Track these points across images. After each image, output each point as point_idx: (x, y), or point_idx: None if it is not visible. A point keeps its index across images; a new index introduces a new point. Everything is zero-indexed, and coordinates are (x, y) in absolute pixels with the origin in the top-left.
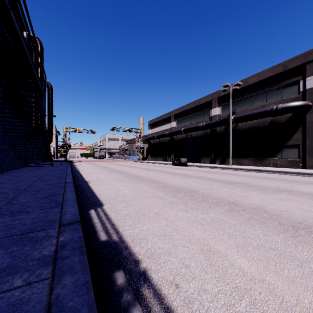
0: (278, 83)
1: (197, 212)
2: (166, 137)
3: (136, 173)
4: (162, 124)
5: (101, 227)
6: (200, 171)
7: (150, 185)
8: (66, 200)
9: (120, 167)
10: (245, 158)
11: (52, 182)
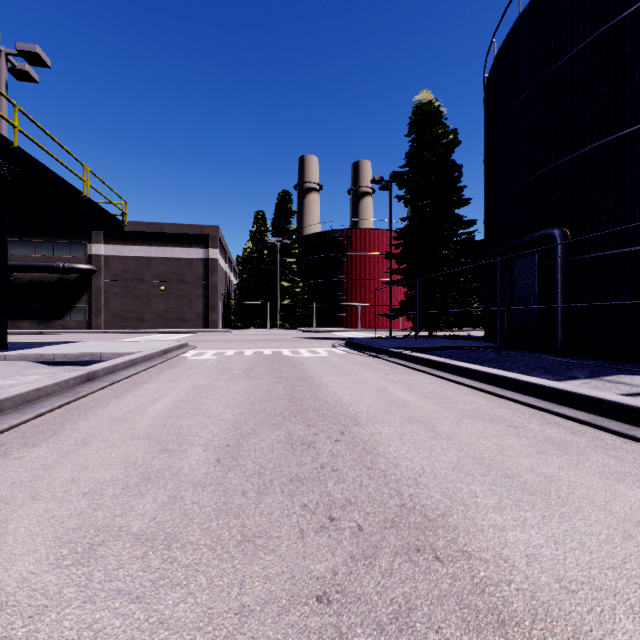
0: (68, 238)
1: None
2: None
3: None
4: None
5: None
6: None
7: None
8: None
9: None
10: (25, 320)
11: None
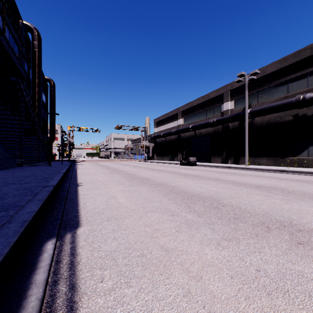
0: (304, 69)
1: (239, 248)
2: (172, 135)
3: (139, 174)
4: (168, 122)
5: (35, 307)
6: (213, 171)
7: (155, 189)
8: (10, 222)
9: (123, 167)
10: (262, 157)
11: (29, 185)
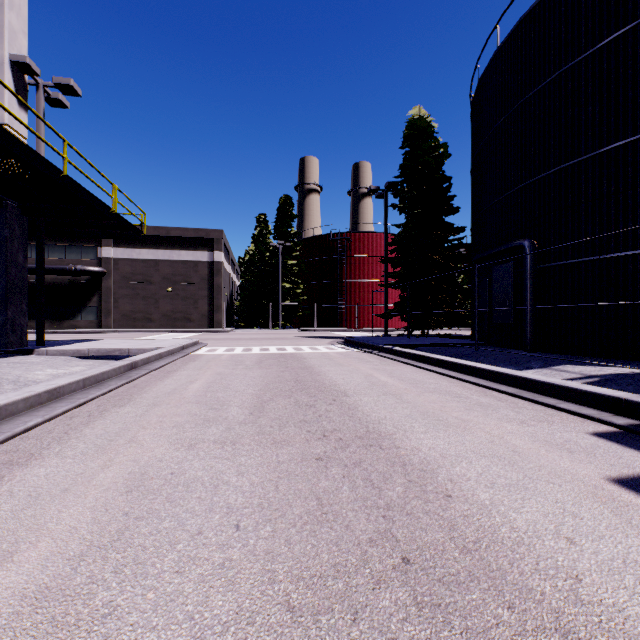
0: (79, 242)
1: None
2: None
3: None
4: None
5: None
6: None
7: None
8: None
9: None
10: None
11: None
